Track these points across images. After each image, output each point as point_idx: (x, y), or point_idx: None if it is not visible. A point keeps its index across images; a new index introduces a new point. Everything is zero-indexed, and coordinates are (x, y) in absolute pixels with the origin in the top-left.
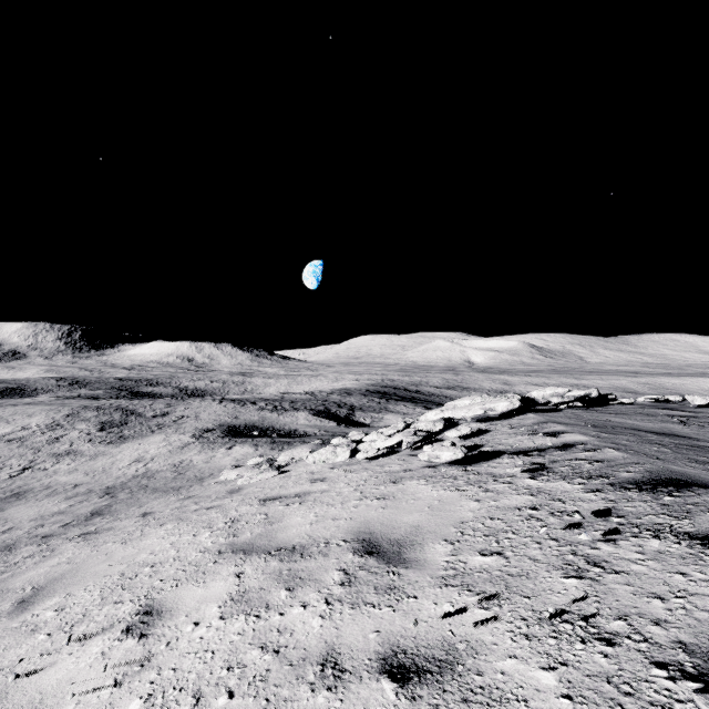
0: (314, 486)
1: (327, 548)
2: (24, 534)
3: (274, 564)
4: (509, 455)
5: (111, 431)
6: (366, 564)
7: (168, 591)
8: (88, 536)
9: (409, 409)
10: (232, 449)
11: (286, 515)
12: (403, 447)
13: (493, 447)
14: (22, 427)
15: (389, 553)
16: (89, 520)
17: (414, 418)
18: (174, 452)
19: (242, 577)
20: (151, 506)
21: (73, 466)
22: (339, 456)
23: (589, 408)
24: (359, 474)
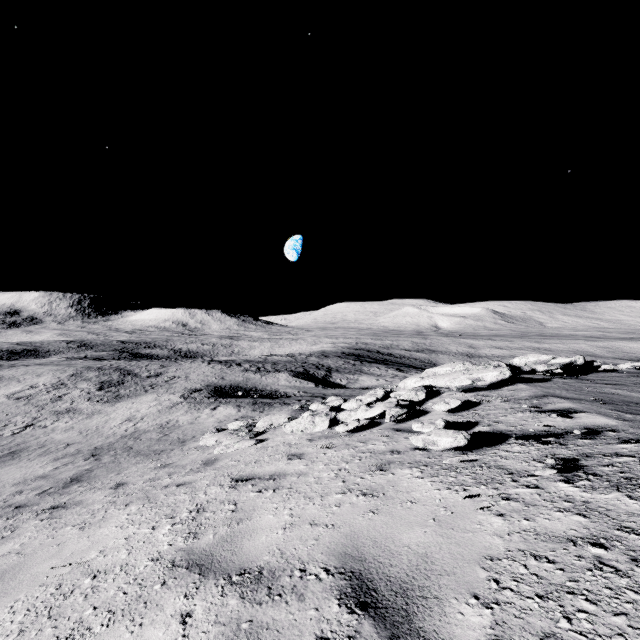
0: (290, 465)
1: (303, 583)
2: (0, 502)
3: (232, 603)
4: (517, 440)
5: (109, 390)
6: (359, 632)
7: (95, 634)
8: (54, 512)
9: (382, 371)
10: (216, 409)
11: (257, 509)
12: (386, 420)
13: (491, 425)
14: (31, 385)
15: (392, 611)
16: (66, 487)
17: (393, 384)
18: (163, 412)
19: (187, 625)
20: (128, 474)
21: (70, 424)
22: (318, 426)
23: (579, 377)
24: (340, 452)
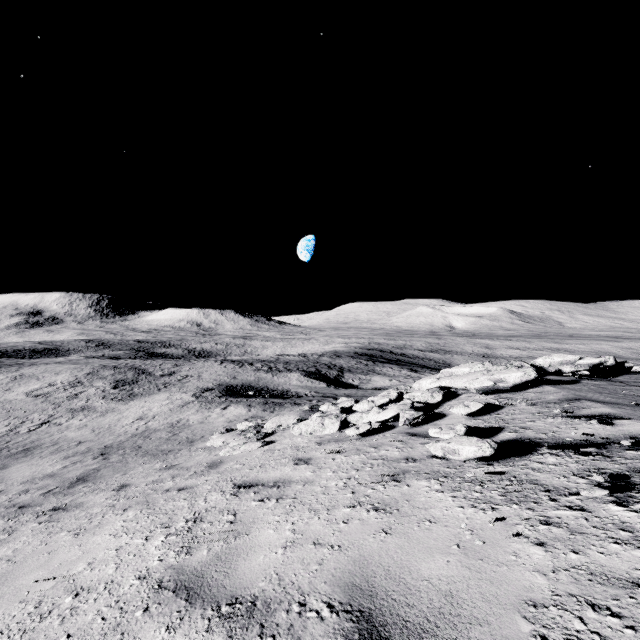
0: (296, 471)
1: (301, 622)
2: (6, 501)
3: None
4: (550, 450)
5: (123, 389)
6: None
7: None
8: (54, 514)
9: (395, 371)
10: (226, 409)
11: (256, 521)
12: (400, 423)
13: (518, 432)
14: (49, 383)
15: None
16: (71, 487)
17: (407, 385)
18: (174, 411)
19: None
20: (133, 475)
21: (84, 422)
22: (327, 429)
23: (611, 378)
24: (349, 458)
